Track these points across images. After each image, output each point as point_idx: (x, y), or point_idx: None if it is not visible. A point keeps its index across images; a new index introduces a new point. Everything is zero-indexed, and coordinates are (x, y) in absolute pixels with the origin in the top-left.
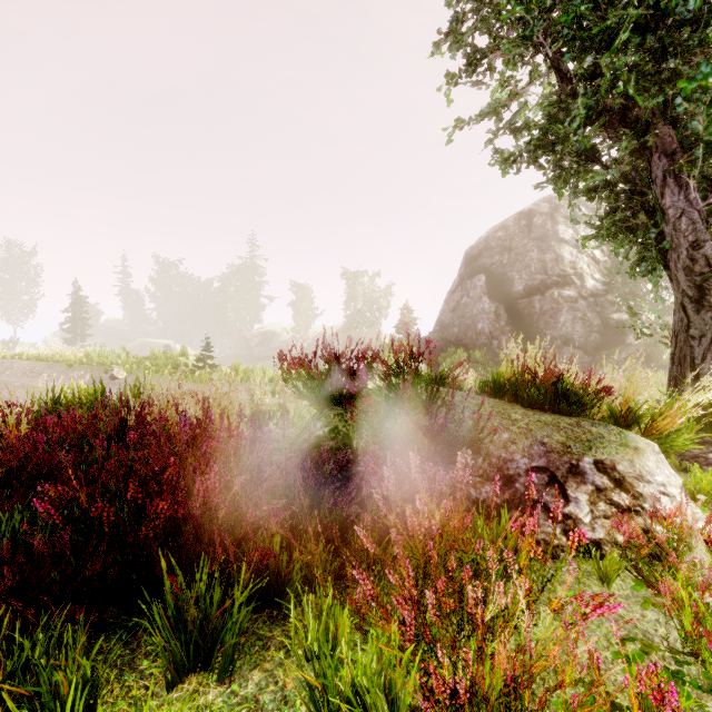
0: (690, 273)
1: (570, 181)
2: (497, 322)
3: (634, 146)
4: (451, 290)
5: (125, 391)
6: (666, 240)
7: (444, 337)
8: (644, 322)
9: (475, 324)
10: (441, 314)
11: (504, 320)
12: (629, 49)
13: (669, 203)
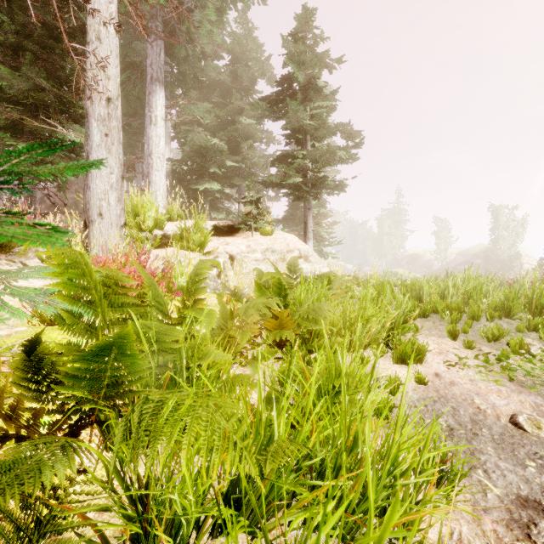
0: None
1: None
2: None
3: None
4: None
5: None
6: None
7: None
8: None
9: None
10: None
11: None
12: None
13: None
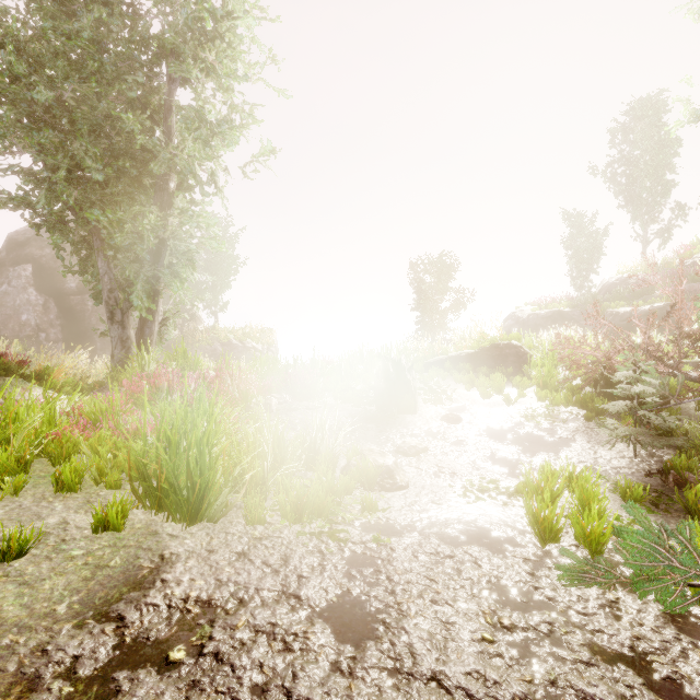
0: (108, 304)
1: (55, 231)
2: (46, 315)
3: (81, 229)
4: None
5: None
6: (101, 285)
7: None
8: (178, 324)
9: (19, 315)
10: None
11: (54, 314)
12: (73, 177)
13: (100, 266)
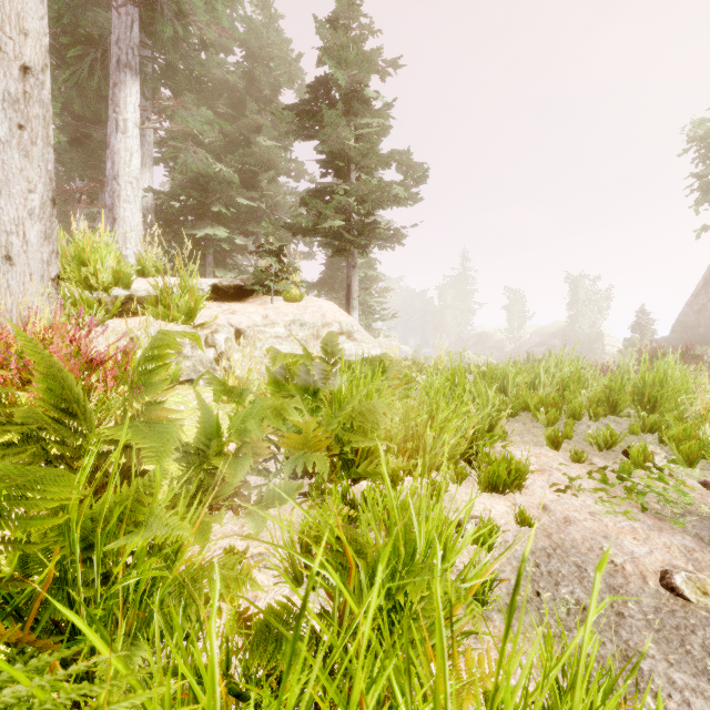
0: None
1: None
2: None
3: None
4: (694, 294)
5: None
6: None
7: (687, 336)
8: None
9: None
10: (682, 315)
11: None
12: None
13: None
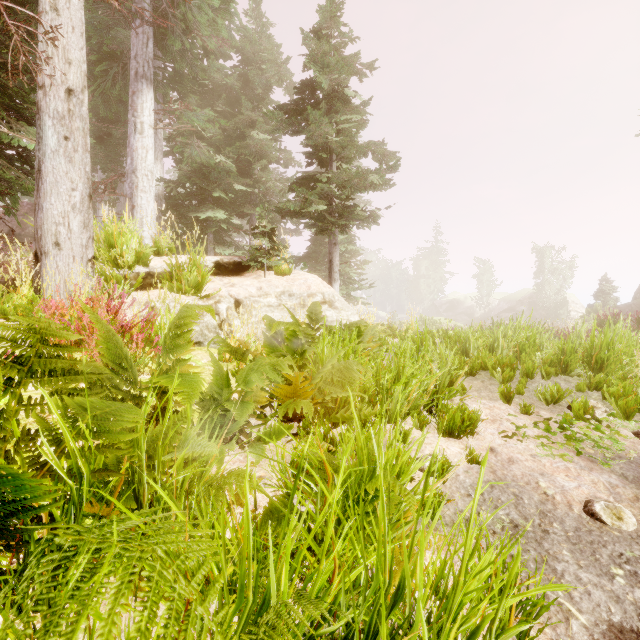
0: None
1: None
2: None
3: None
4: None
5: None
6: None
7: None
8: None
9: None
10: None
11: None
12: None
13: None
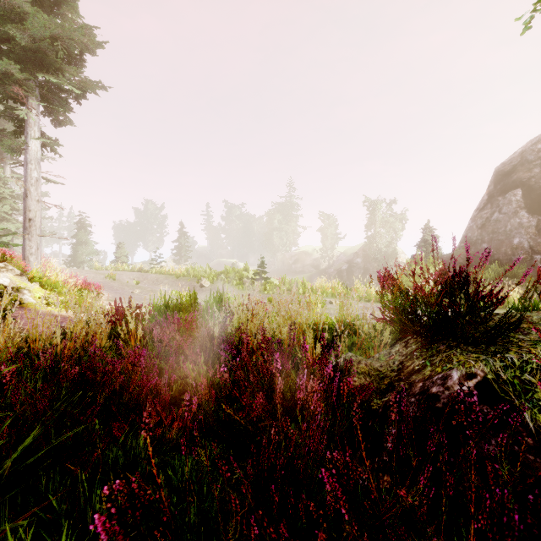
0: None
1: None
2: (539, 236)
3: None
4: (478, 208)
5: (210, 300)
6: None
7: (472, 253)
8: None
9: (510, 239)
10: (466, 231)
11: None
12: None
13: None
